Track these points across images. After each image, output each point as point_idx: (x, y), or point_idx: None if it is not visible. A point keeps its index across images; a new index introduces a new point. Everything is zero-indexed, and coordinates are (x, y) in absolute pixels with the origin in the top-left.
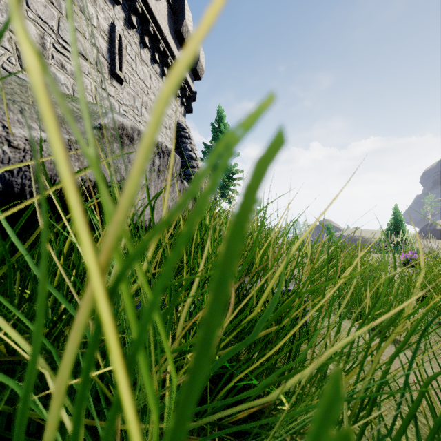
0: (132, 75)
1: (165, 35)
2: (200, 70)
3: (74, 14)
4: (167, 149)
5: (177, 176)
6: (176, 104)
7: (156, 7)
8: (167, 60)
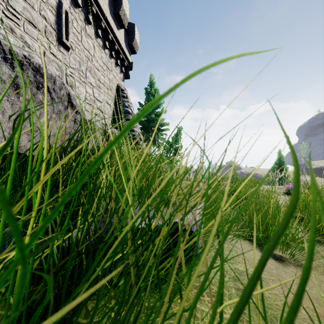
0: (78, 45)
1: (106, 16)
2: (135, 46)
3: None
4: (31, 62)
5: (64, 103)
6: (116, 71)
7: None
8: (108, 36)
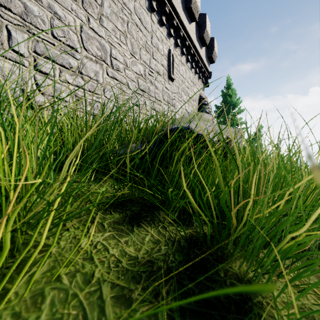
0: (177, 74)
1: (194, 43)
2: (214, 57)
3: (155, 53)
4: None
5: None
6: (198, 83)
7: (190, 28)
8: (195, 58)
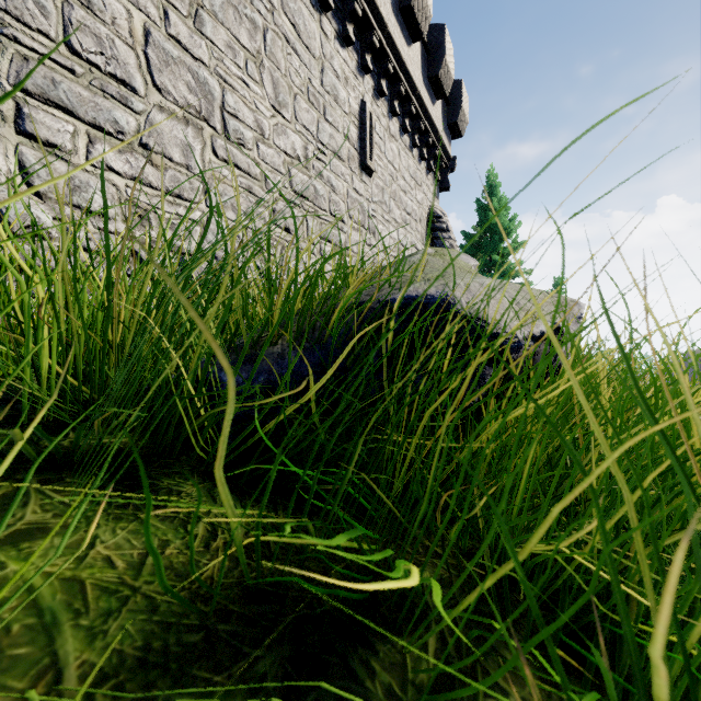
0: (381, 160)
1: (419, 90)
2: (461, 123)
3: (330, 108)
4: None
5: None
6: (427, 183)
7: (409, 57)
8: (420, 125)
